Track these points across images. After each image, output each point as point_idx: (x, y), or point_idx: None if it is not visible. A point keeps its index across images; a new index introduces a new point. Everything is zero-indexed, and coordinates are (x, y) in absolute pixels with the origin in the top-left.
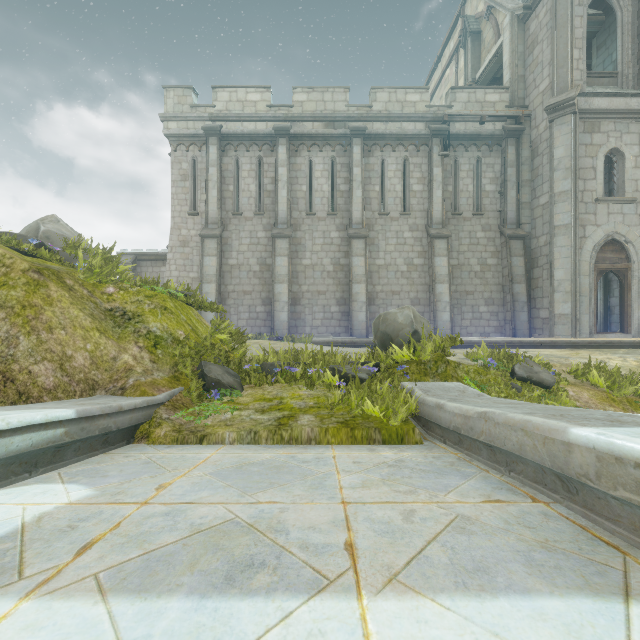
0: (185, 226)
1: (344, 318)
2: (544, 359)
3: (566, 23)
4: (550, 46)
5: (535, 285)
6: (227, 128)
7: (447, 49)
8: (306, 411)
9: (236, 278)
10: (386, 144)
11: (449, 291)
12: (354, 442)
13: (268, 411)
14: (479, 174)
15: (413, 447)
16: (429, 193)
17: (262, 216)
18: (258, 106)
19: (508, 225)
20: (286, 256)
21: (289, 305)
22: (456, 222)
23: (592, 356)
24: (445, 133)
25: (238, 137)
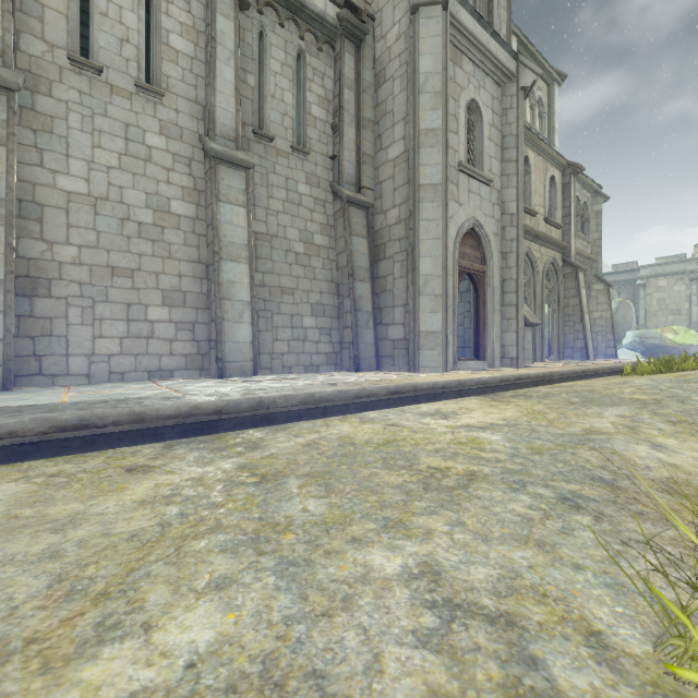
0: None
1: None
2: (595, 469)
3: None
4: None
5: (381, 287)
6: None
7: None
8: None
9: None
10: None
11: (250, 280)
12: None
13: None
14: (302, 80)
15: None
16: (208, 64)
17: None
18: None
19: (345, 184)
20: None
21: None
22: (263, 151)
23: (587, 421)
24: None
25: None
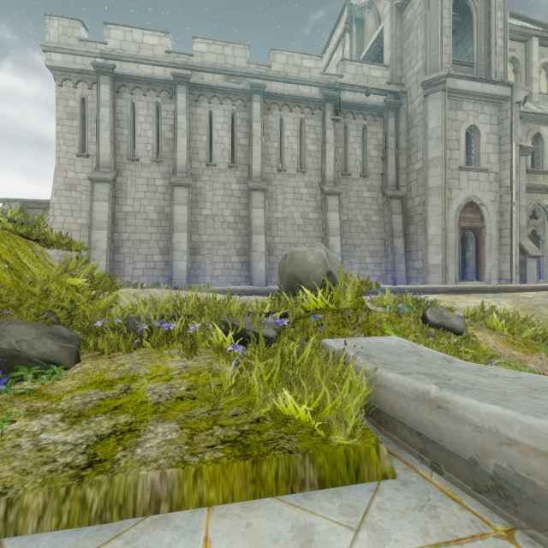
0: (72, 168)
1: (244, 268)
2: None
3: (437, 12)
4: (423, 32)
5: (411, 240)
6: (121, 68)
7: (334, 35)
8: (166, 411)
9: (131, 226)
10: (284, 104)
11: (340, 243)
12: (259, 493)
13: (89, 416)
14: (365, 140)
15: (389, 500)
16: (323, 153)
17: (160, 163)
18: (156, 50)
19: (389, 187)
20: (185, 205)
21: (188, 254)
22: (346, 182)
23: (471, 300)
24: (337, 99)
25: (134, 79)
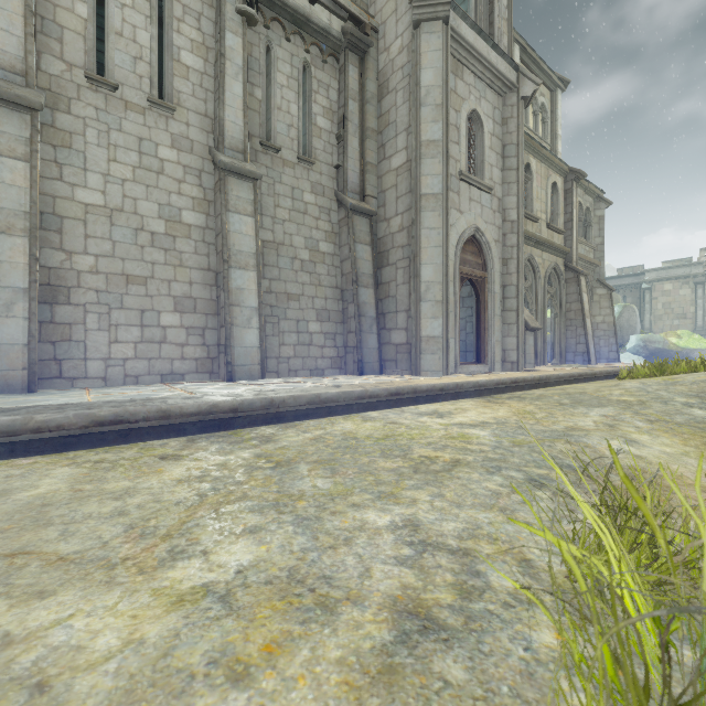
0: None
1: None
2: (565, 458)
3: None
4: None
5: (385, 293)
6: None
7: None
8: None
9: None
10: None
11: (258, 287)
12: None
13: None
14: (307, 92)
15: None
16: (217, 80)
17: None
18: None
19: (349, 192)
20: None
21: None
22: (270, 162)
23: (572, 420)
24: None
25: None
